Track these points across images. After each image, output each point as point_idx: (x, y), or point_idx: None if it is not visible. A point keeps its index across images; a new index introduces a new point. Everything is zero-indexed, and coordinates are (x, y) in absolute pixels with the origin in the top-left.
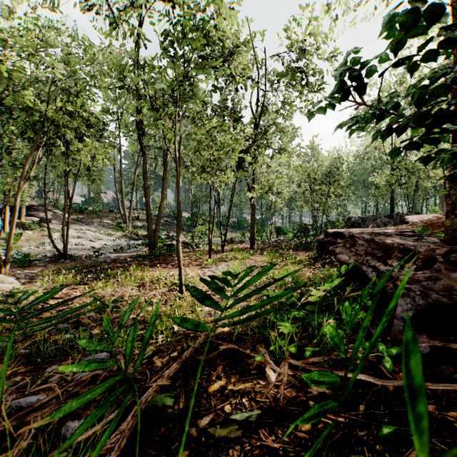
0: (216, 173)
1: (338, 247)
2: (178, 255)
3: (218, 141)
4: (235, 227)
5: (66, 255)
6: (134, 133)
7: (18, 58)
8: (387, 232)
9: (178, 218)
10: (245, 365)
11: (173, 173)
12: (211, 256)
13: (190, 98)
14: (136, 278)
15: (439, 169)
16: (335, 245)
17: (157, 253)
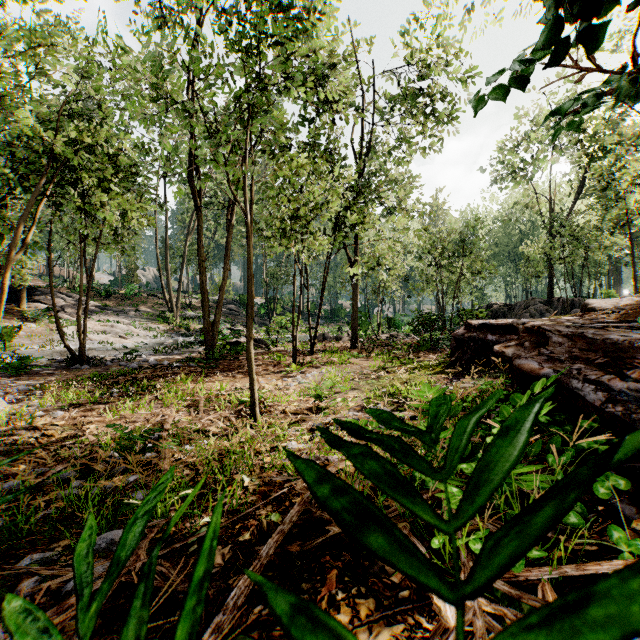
0: (302, 240)
1: (509, 347)
2: (248, 360)
3: (306, 191)
4: (327, 318)
5: (82, 358)
6: (184, 184)
7: (6, 60)
8: (582, 323)
9: (248, 302)
10: (381, 573)
11: (240, 241)
12: (295, 360)
13: (267, 113)
14: (184, 394)
15: (618, 236)
16: (503, 344)
17: (217, 356)
